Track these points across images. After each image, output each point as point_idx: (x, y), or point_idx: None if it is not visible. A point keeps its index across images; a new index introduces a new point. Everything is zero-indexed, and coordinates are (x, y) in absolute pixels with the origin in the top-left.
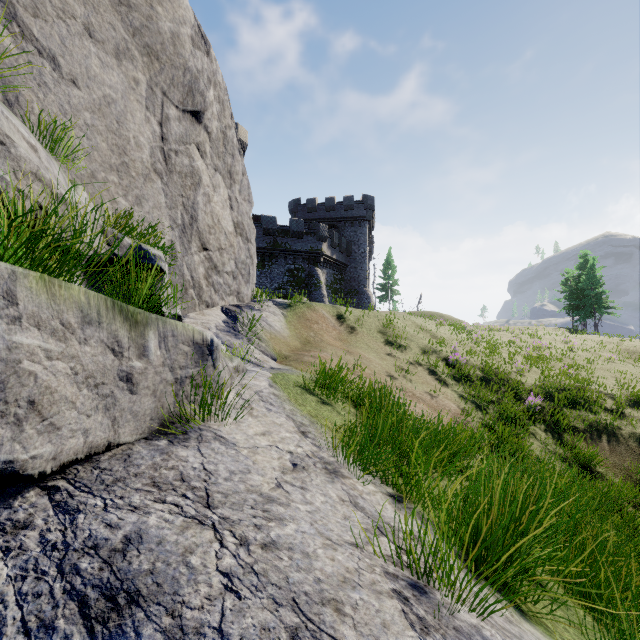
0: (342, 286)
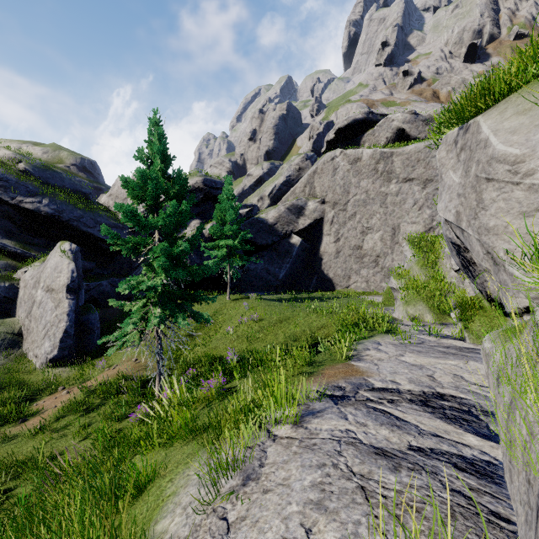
0: None
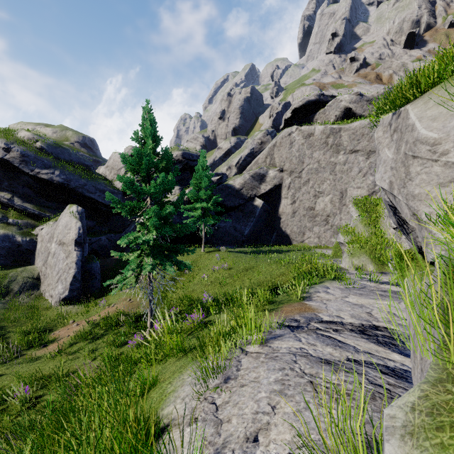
0: None
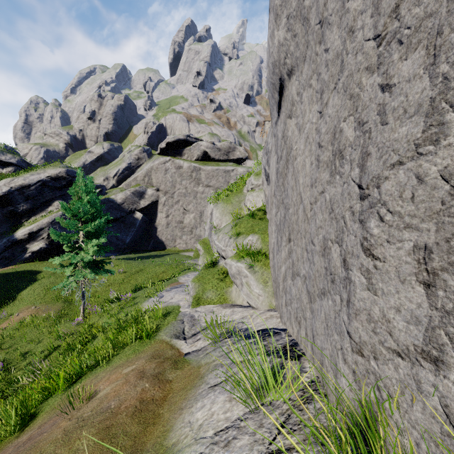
0: None
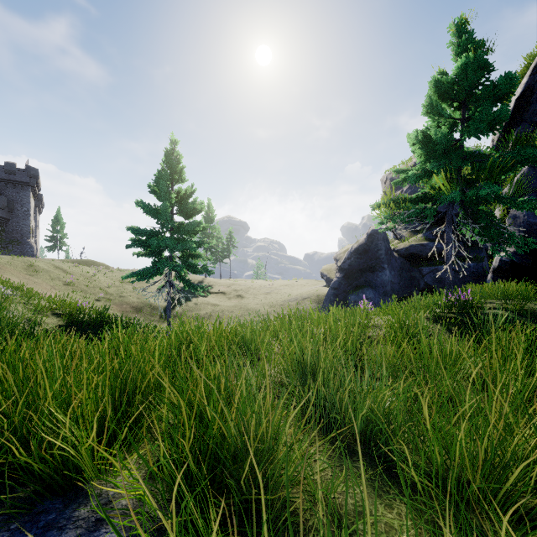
0: (3, 236)
